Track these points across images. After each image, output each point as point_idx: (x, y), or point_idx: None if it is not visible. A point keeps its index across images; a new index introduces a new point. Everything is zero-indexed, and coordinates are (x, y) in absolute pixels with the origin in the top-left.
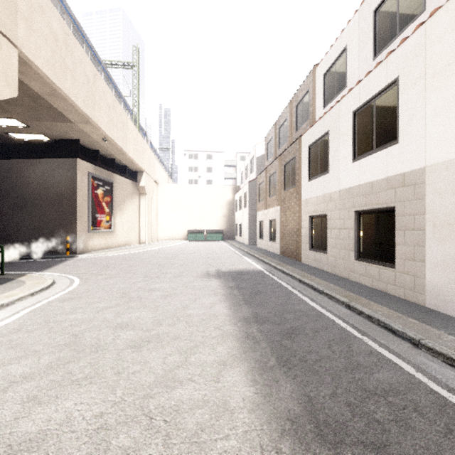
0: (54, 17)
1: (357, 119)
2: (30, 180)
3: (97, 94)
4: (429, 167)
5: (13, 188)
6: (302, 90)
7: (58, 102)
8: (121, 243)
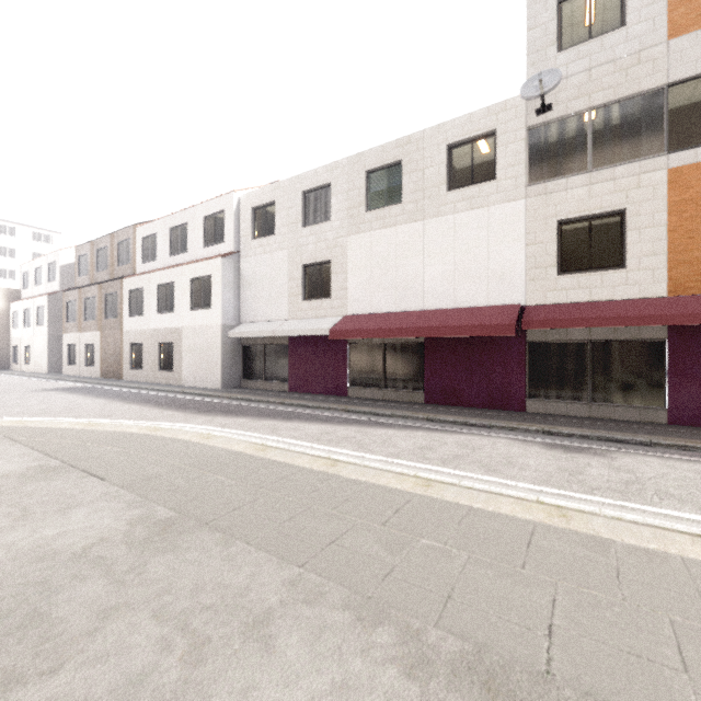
0: None
1: (159, 290)
2: None
3: None
4: (183, 327)
5: None
6: (124, 235)
7: None
8: None
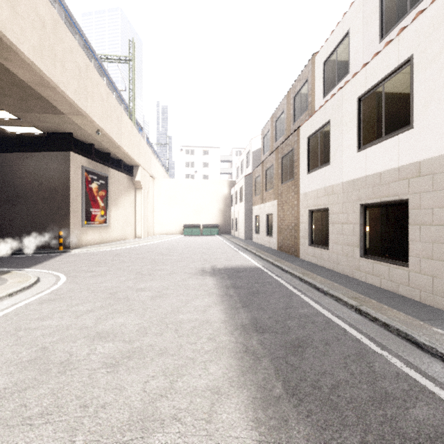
0: (41, 2)
1: (362, 106)
2: (23, 174)
3: (89, 86)
4: None
5: (6, 182)
6: (300, 80)
7: (48, 92)
8: (116, 238)
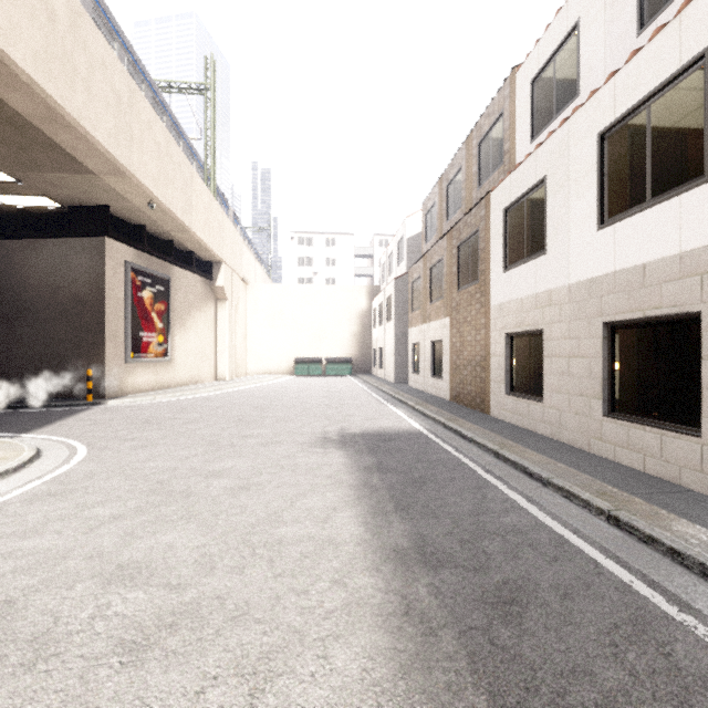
0: None
1: (608, 147)
2: (29, 274)
3: (135, 126)
4: None
5: (1, 289)
6: (490, 115)
7: (63, 134)
8: (184, 380)
